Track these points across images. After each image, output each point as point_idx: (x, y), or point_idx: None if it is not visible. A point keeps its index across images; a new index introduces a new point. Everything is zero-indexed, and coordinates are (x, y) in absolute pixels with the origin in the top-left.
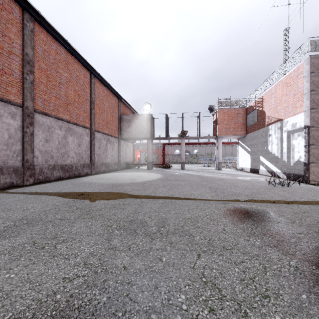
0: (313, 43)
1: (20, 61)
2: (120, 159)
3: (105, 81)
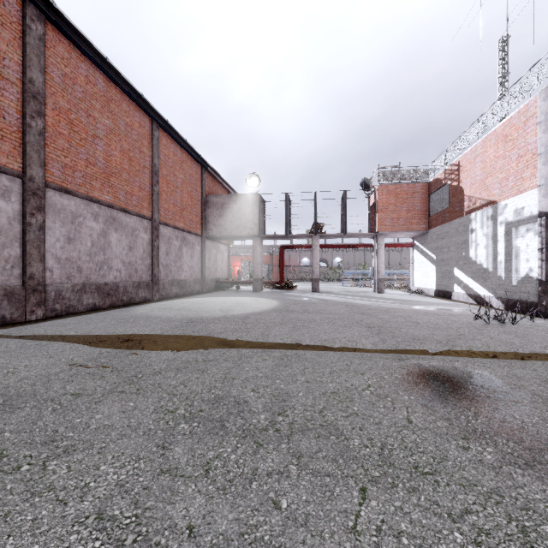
0: None
1: (18, 92)
2: (206, 273)
3: (179, 135)
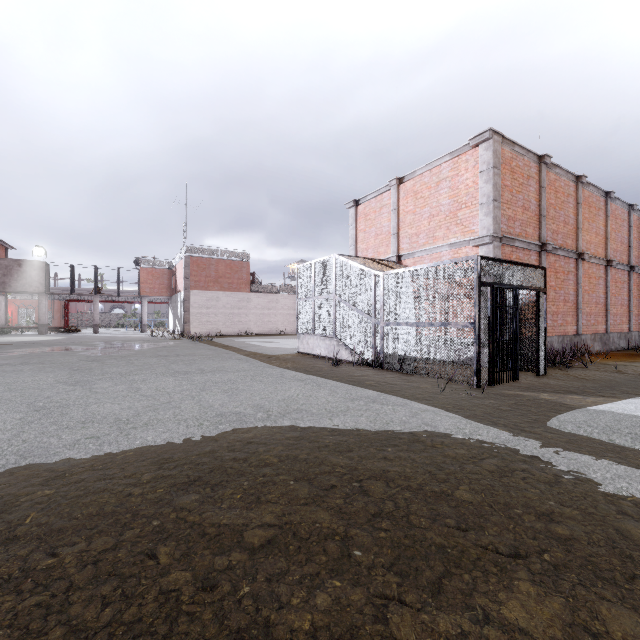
0: (188, 248)
1: None
2: None
3: None
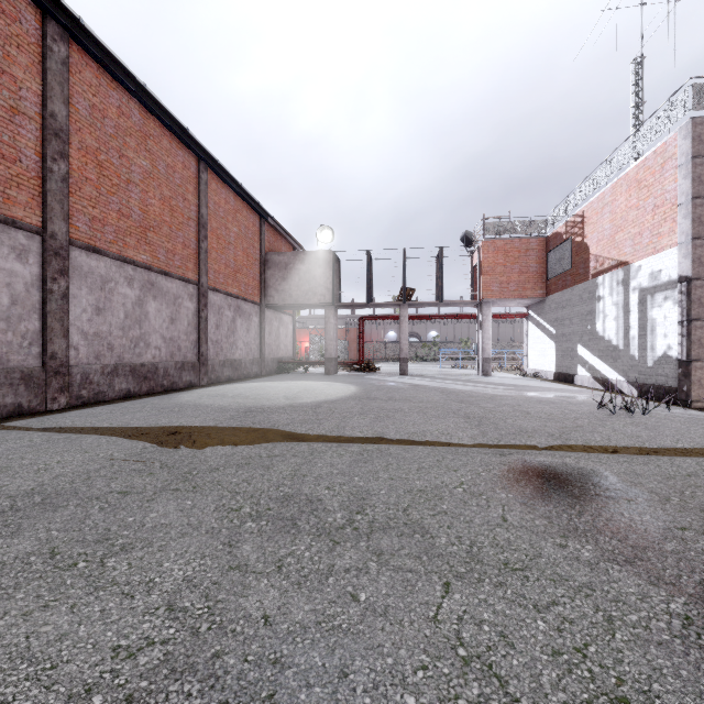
0: (698, 89)
1: (37, 130)
2: (266, 351)
3: (232, 178)
